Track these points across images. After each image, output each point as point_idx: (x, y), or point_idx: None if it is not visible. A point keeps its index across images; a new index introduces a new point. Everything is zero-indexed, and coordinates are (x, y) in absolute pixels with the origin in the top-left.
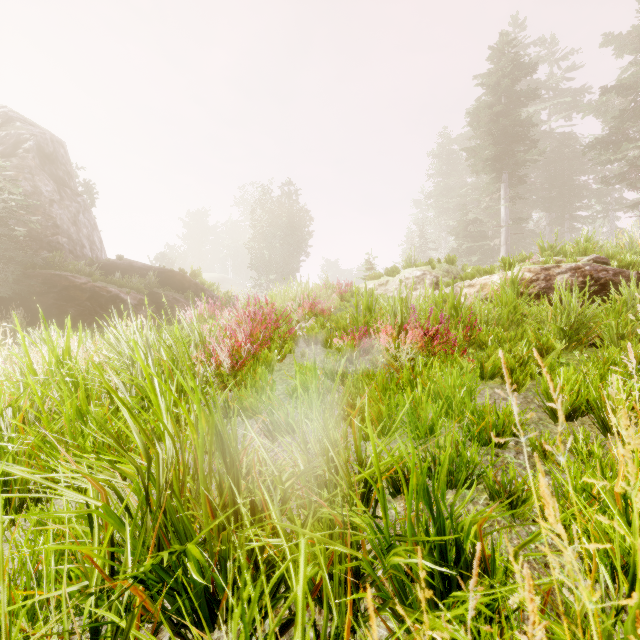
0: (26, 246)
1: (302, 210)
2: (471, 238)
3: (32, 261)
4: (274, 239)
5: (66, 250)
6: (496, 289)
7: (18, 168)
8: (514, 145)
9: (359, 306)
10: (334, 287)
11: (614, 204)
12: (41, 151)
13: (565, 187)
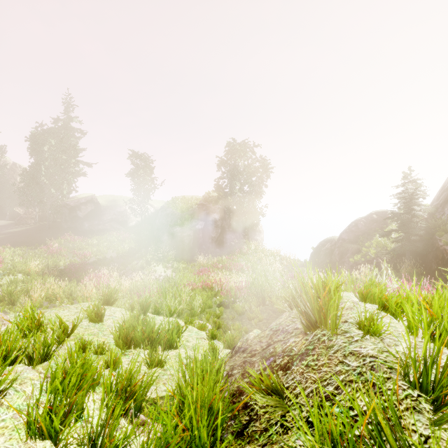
0: (421, 220)
1: None
2: None
3: (425, 229)
4: None
5: None
6: None
7: None
8: None
9: None
10: None
11: None
12: None
13: None
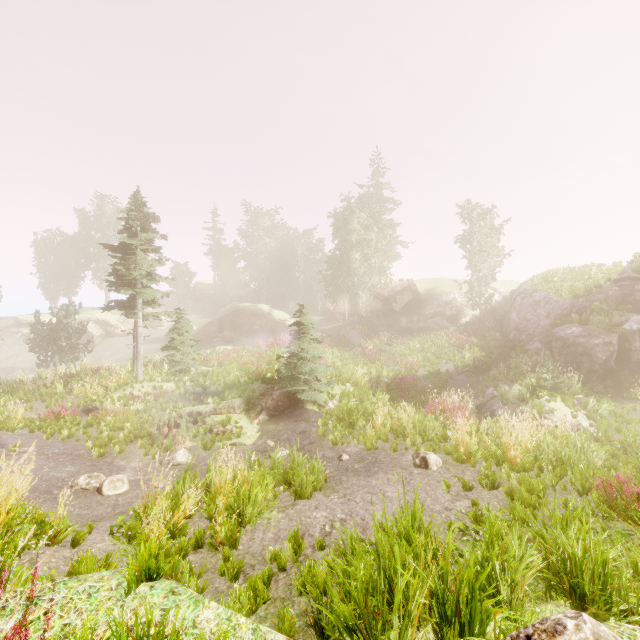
0: None
1: None
2: None
3: None
4: None
5: None
6: None
7: None
8: None
9: None
10: None
11: None
12: None
13: None
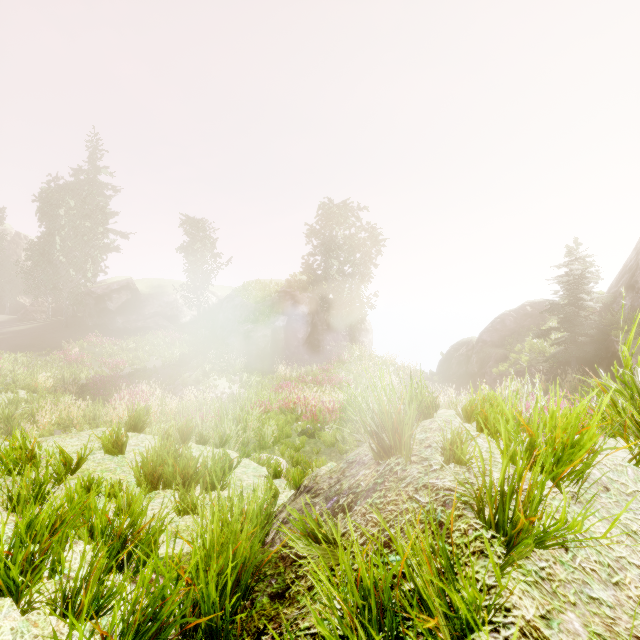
0: (592, 313)
1: None
2: None
3: (597, 327)
4: None
5: None
6: None
7: None
8: None
9: None
10: None
11: None
12: None
13: None
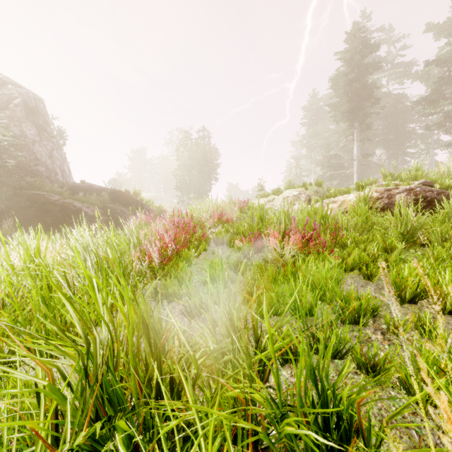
0: (15, 173)
1: (213, 148)
2: (332, 168)
3: (19, 184)
4: (193, 169)
5: (44, 176)
6: (352, 204)
7: (10, 118)
8: (363, 102)
9: (253, 216)
10: (235, 203)
11: (433, 144)
12: (26, 106)
13: (399, 132)
